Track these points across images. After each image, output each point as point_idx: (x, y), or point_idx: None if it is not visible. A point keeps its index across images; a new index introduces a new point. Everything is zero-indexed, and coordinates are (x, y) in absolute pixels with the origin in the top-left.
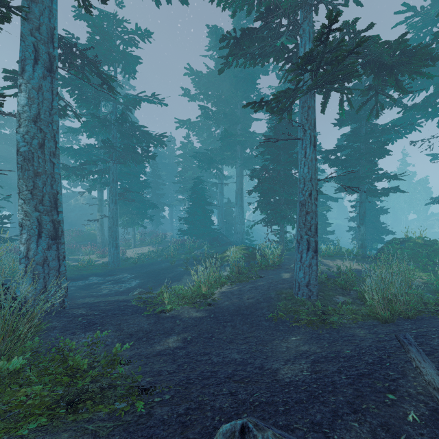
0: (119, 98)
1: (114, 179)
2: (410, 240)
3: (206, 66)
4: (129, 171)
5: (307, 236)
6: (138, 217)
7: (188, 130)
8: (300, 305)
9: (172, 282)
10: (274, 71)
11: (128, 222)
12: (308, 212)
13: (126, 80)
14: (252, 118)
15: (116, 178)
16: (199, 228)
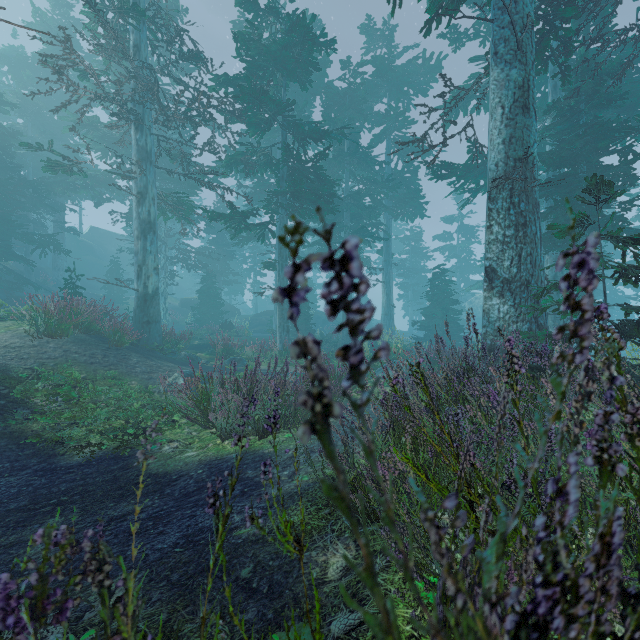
0: None
1: None
2: None
3: None
4: None
5: None
6: None
7: None
8: None
9: None
10: None
11: None
12: None
13: None
14: None
15: None
16: None
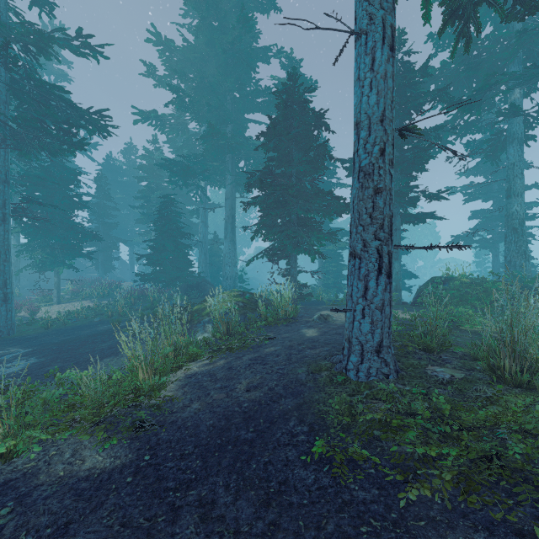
0: (41, 72)
1: (1, 176)
2: (454, 279)
3: (182, 36)
4: (43, 175)
5: (378, 241)
6: (65, 253)
7: (155, 129)
8: (372, 398)
9: (102, 357)
10: (277, 56)
11: (45, 261)
12: (379, 190)
13: (55, 49)
14: (247, 118)
15: (6, 174)
16: (170, 271)
